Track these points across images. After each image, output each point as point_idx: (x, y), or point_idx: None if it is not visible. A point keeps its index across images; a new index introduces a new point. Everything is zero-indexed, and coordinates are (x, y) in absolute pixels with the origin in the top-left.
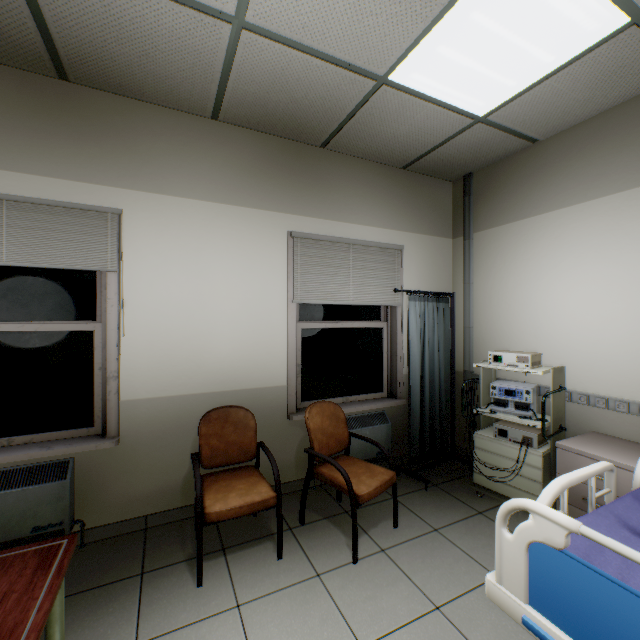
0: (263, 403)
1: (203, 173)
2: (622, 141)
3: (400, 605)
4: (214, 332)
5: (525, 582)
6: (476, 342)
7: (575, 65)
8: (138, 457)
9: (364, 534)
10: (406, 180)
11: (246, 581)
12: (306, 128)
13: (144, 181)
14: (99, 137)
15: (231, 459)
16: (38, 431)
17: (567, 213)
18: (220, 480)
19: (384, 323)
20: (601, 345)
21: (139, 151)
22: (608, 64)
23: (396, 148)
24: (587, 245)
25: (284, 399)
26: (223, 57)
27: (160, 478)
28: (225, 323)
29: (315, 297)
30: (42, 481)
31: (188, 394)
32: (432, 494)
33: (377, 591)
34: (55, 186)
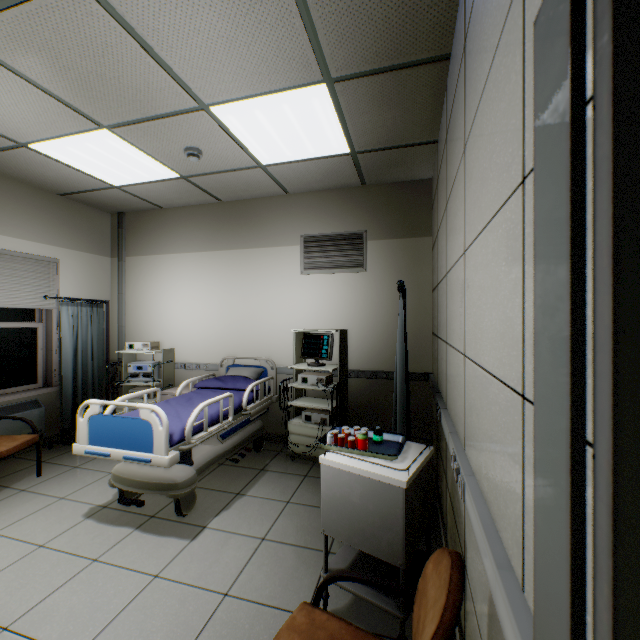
0: None
1: None
2: (200, 225)
3: (33, 507)
4: None
5: (88, 436)
6: (128, 337)
7: (164, 183)
8: None
9: (7, 488)
10: (64, 205)
11: None
12: None
13: None
14: None
15: None
16: None
17: (178, 257)
18: None
19: (40, 323)
20: (192, 335)
21: None
22: (181, 188)
23: (48, 182)
24: (186, 278)
25: None
26: None
27: None
28: None
29: None
30: None
31: None
32: None
33: (14, 509)
34: None
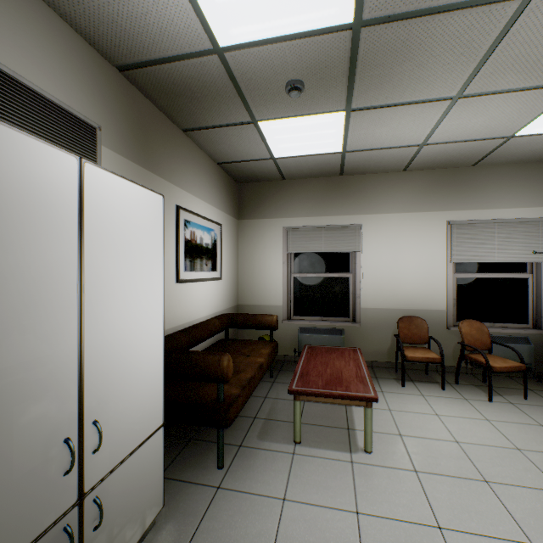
0: (430, 318)
1: (397, 199)
2: None
3: (515, 418)
4: (403, 278)
5: None
6: None
7: None
8: (367, 334)
9: (499, 395)
10: None
11: (425, 391)
12: (459, 162)
13: (370, 209)
14: (352, 195)
15: (413, 341)
16: (330, 316)
17: None
18: (409, 348)
19: (528, 274)
20: None
21: (368, 196)
22: None
23: (535, 154)
24: None
25: (444, 318)
26: (413, 154)
27: (377, 345)
28: (408, 274)
29: (466, 258)
30: (335, 334)
31: (390, 308)
32: None
33: (501, 411)
34: (337, 219)
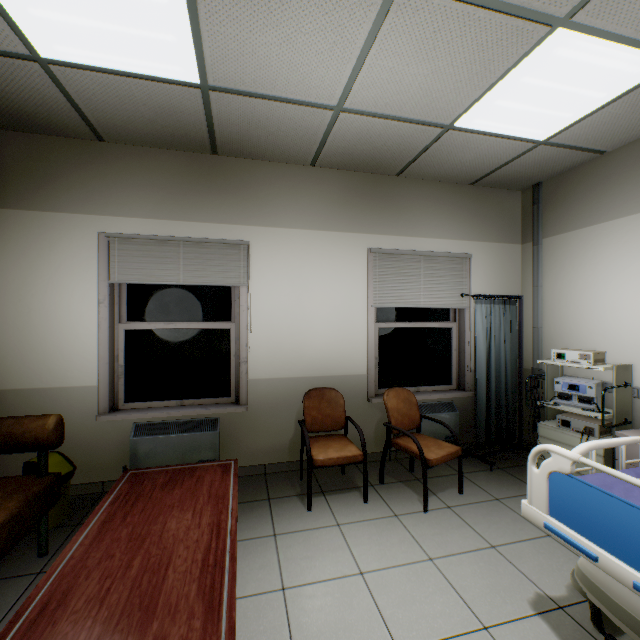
0: (348, 387)
1: (303, 208)
2: None
3: (461, 541)
4: (311, 330)
5: (546, 500)
6: (544, 341)
7: (629, 96)
8: (259, 421)
9: (433, 495)
10: (473, 194)
11: (342, 512)
12: (383, 164)
13: (263, 219)
14: (235, 191)
15: (326, 427)
16: (197, 397)
17: (635, 220)
18: (319, 441)
19: (452, 323)
20: None
21: (260, 197)
22: None
23: (463, 170)
24: None
25: (365, 385)
26: (324, 129)
27: (274, 438)
28: (319, 323)
29: (390, 302)
30: (203, 430)
31: (293, 377)
32: (496, 474)
33: (443, 530)
34: (209, 228)
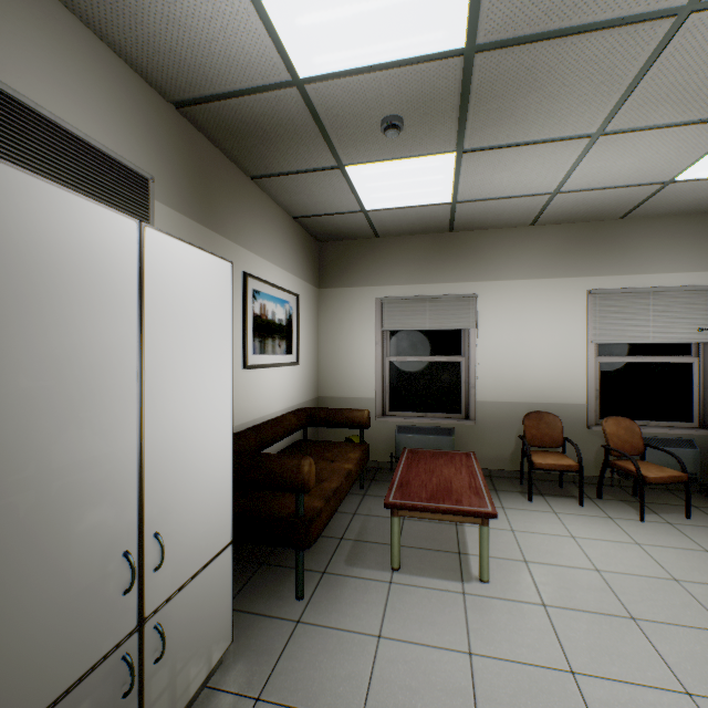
0: (566, 414)
1: (523, 262)
2: None
3: (673, 542)
4: (530, 363)
5: None
6: None
7: None
8: (484, 434)
9: (654, 514)
10: None
11: (558, 507)
12: (603, 214)
13: (488, 275)
14: (465, 256)
15: (544, 444)
16: (436, 412)
17: None
18: (538, 453)
19: (693, 359)
20: None
21: (485, 258)
22: None
23: (701, 204)
24: None
25: (584, 414)
26: (542, 205)
27: (497, 449)
28: (537, 358)
29: (612, 338)
30: (442, 435)
31: (513, 402)
32: None
33: (656, 533)
34: (445, 287)
